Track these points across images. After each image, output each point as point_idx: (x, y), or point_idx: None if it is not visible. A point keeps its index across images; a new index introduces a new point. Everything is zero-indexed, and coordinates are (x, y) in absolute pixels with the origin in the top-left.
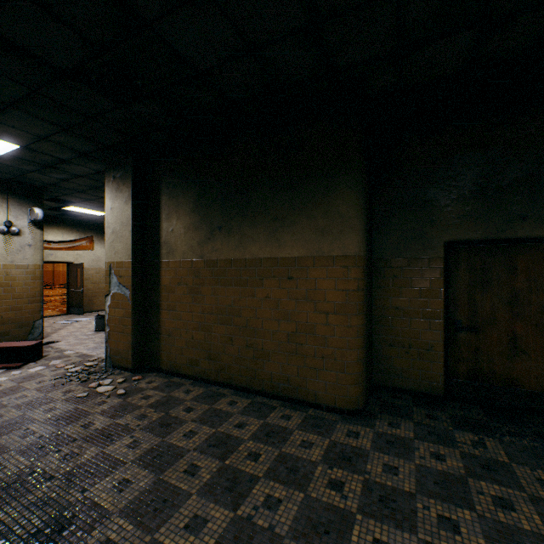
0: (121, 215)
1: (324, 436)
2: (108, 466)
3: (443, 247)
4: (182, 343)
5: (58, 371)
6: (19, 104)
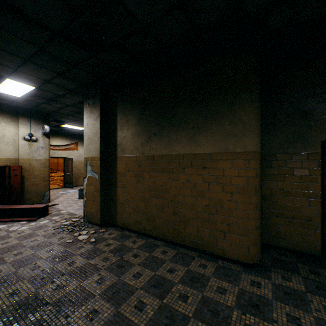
0: (93, 127)
1: (233, 284)
2: (83, 297)
3: (320, 145)
4: (130, 209)
5: (56, 224)
6: (32, 59)
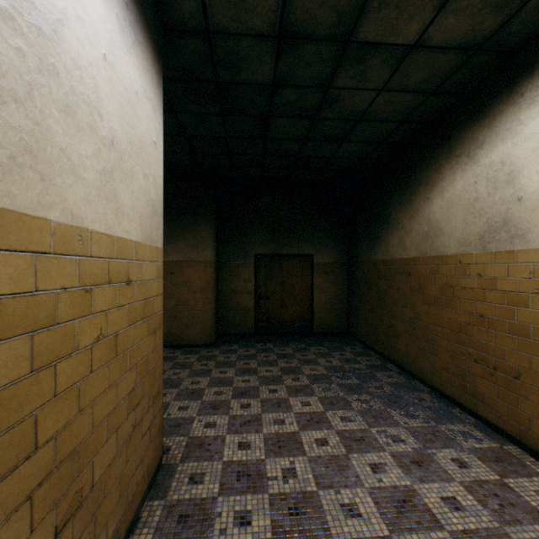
0: None
1: (196, 354)
2: None
3: (254, 257)
4: None
5: None
6: None
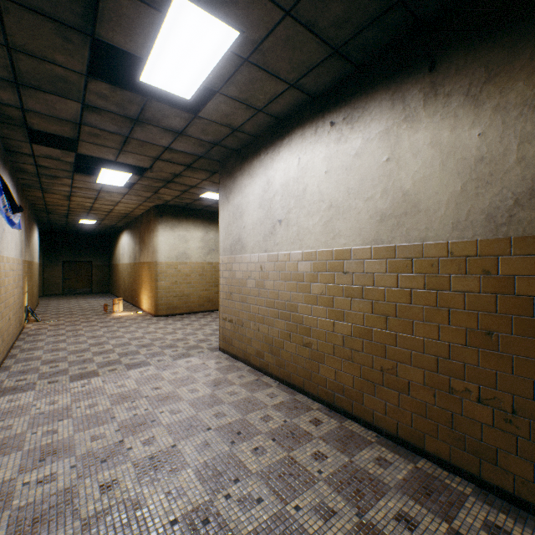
0: None
1: None
2: None
3: (63, 262)
4: None
5: None
6: None
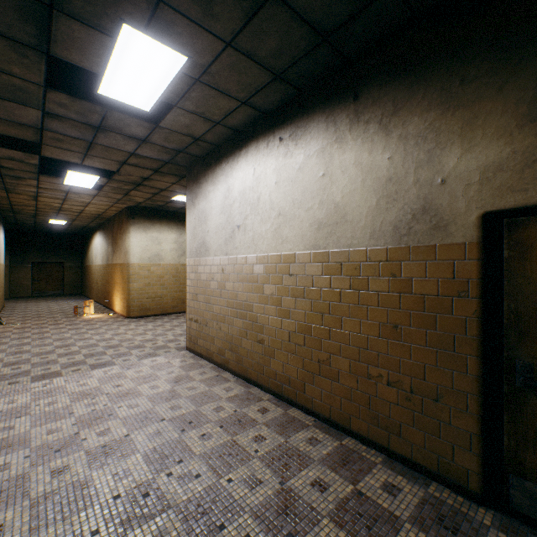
0: None
1: None
2: None
3: (32, 263)
4: None
5: None
6: None
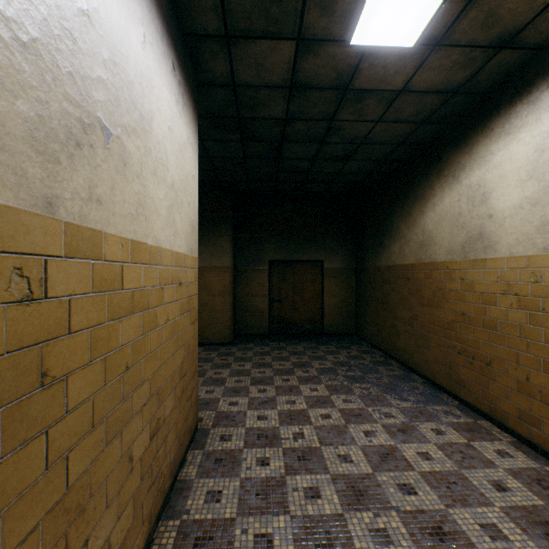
0: None
1: (216, 351)
2: None
3: (268, 263)
4: None
5: None
6: None
